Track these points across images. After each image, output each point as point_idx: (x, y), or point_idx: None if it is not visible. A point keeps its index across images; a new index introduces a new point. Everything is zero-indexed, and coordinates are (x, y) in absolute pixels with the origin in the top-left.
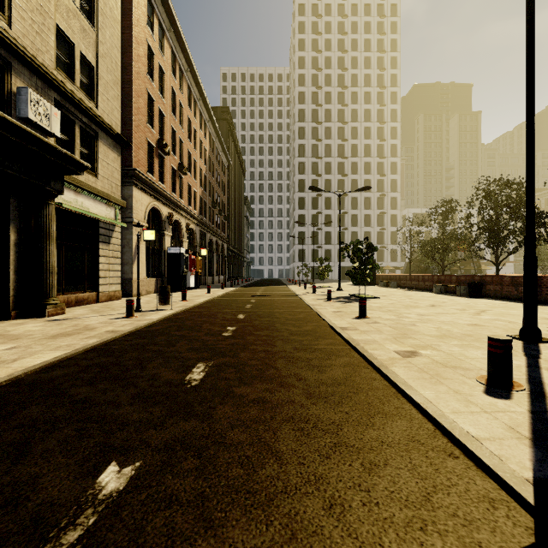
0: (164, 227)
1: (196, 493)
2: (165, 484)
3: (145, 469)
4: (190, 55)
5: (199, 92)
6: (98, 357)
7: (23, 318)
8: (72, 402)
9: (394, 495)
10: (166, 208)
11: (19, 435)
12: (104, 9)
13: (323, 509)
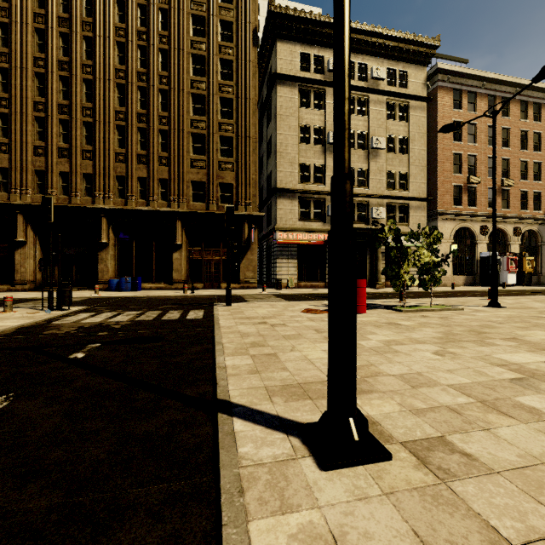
0: (476, 238)
1: None
2: None
3: None
4: (515, 79)
5: (543, 92)
6: None
7: (370, 288)
8: None
9: None
10: (479, 223)
11: None
12: (413, 139)
13: None
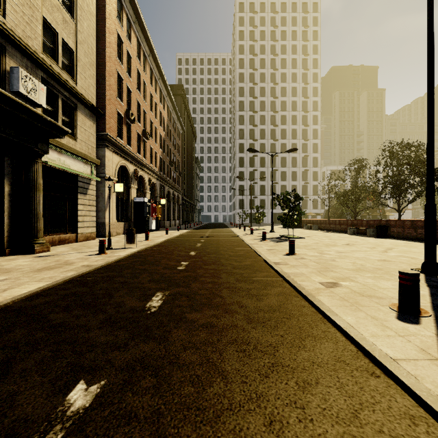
0: (131, 181)
1: (152, 410)
2: (126, 401)
3: (108, 387)
4: (152, 43)
5: (159, 73)
6: (74, 287)
7: (15, 255)
8: (50, 327)
9: (326, 412)
10: (132, 166)
11: (2, 356)
12: (82, 5)
13: (264, 426)
